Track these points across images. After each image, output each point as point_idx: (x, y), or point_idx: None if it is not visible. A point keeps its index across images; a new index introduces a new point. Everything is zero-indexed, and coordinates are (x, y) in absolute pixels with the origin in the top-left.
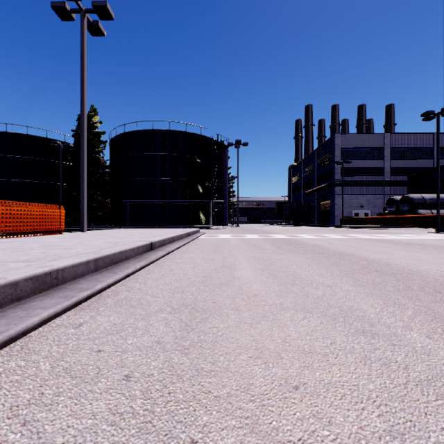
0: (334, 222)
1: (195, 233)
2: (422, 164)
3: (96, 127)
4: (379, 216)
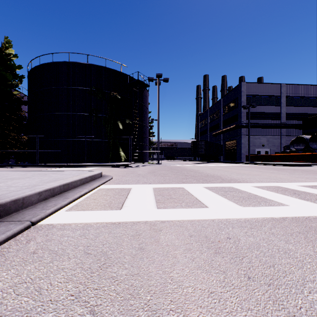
0: (240, 159)
1: (82, 184)
2: (310, 110)
3: (11, 60)
4: (290, 154)
